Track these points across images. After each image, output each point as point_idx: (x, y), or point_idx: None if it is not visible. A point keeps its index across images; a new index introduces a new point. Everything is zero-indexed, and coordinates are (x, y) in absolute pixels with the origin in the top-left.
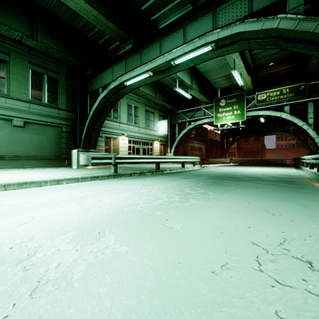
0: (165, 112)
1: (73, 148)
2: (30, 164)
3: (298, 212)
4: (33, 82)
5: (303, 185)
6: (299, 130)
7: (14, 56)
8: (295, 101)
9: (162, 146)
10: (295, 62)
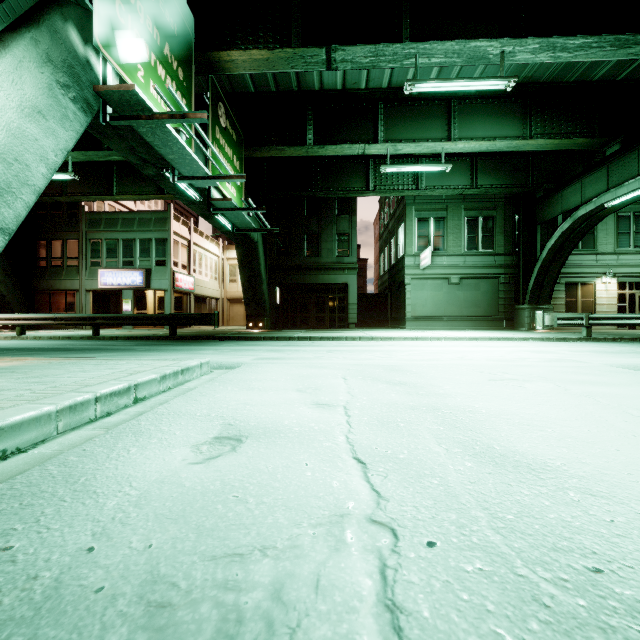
0: None
1: (513, 304)
2: (464, 325)
3: None
4: (467, 231)
5: None
6: None
7: (450, 209)
8: None
9: None
10: None
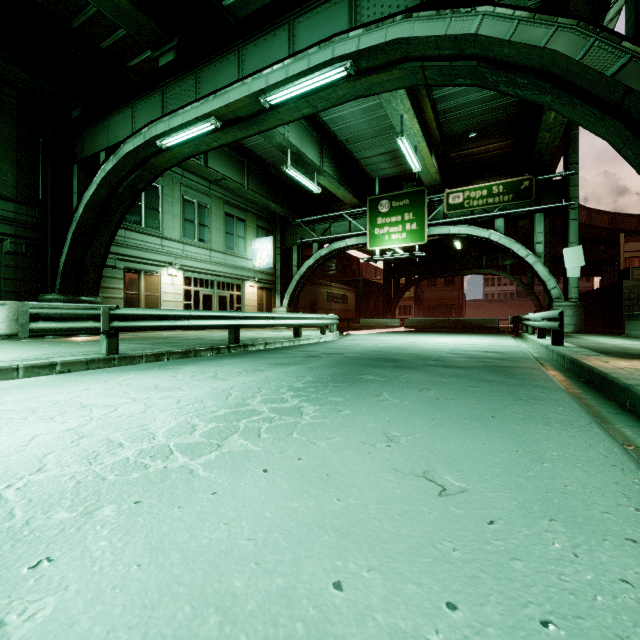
0: (270, 220)
1: (35, 292)
2: None
3: (512, 475)
4: None
5: (527, 376)
6: (521, 267)
7: None
8: (513, 210)
9: (263, 292)
10: (514, 136)
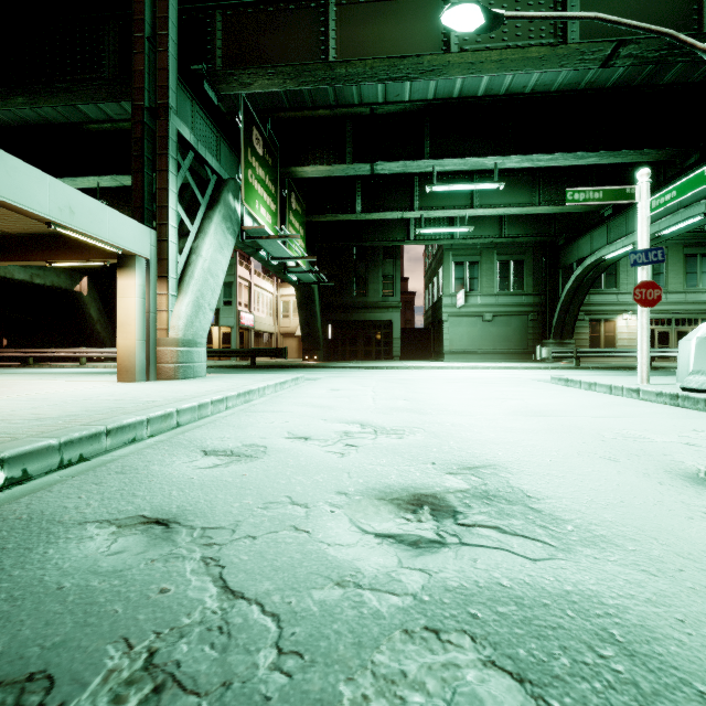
0: None
1: (541, 339)
2: (497, 358)
3: None
4: (499, 274)
5: None
6: None
7: (484, 254)
8: None
9: None
10: None
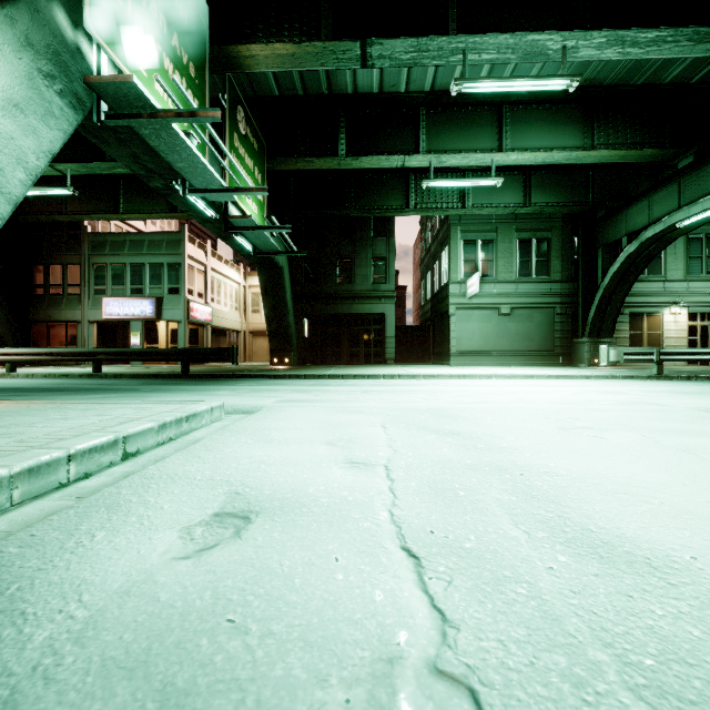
0: None
1: (570, 337)
2: (516, 361)
3: None
4: (519, 255)
5: None
6: None
7: (500, 231)
8: None
9: None
10: None
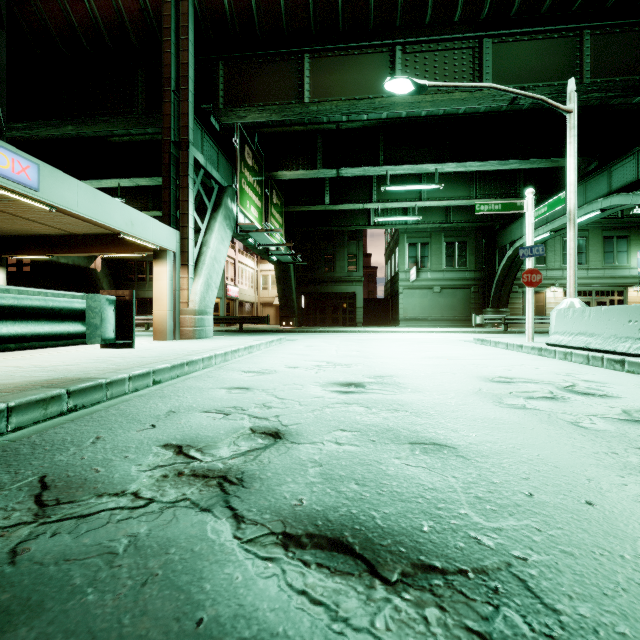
0: None
1: (481, 308)
2: (444, 324)
3: None
4: (446, 253)
5: None
6: None
7: (433, 236)
8: None
9: None
10: None
